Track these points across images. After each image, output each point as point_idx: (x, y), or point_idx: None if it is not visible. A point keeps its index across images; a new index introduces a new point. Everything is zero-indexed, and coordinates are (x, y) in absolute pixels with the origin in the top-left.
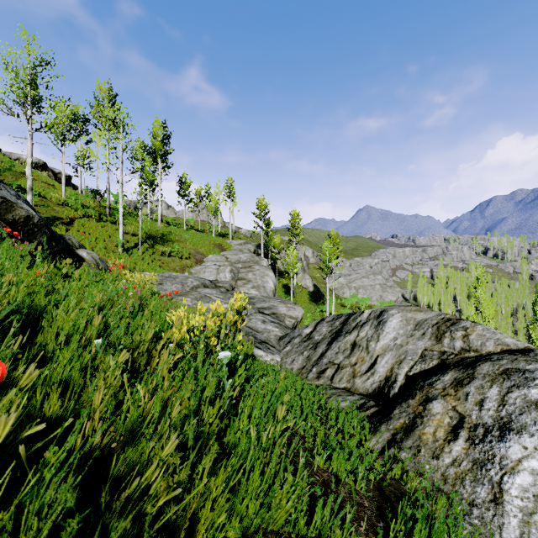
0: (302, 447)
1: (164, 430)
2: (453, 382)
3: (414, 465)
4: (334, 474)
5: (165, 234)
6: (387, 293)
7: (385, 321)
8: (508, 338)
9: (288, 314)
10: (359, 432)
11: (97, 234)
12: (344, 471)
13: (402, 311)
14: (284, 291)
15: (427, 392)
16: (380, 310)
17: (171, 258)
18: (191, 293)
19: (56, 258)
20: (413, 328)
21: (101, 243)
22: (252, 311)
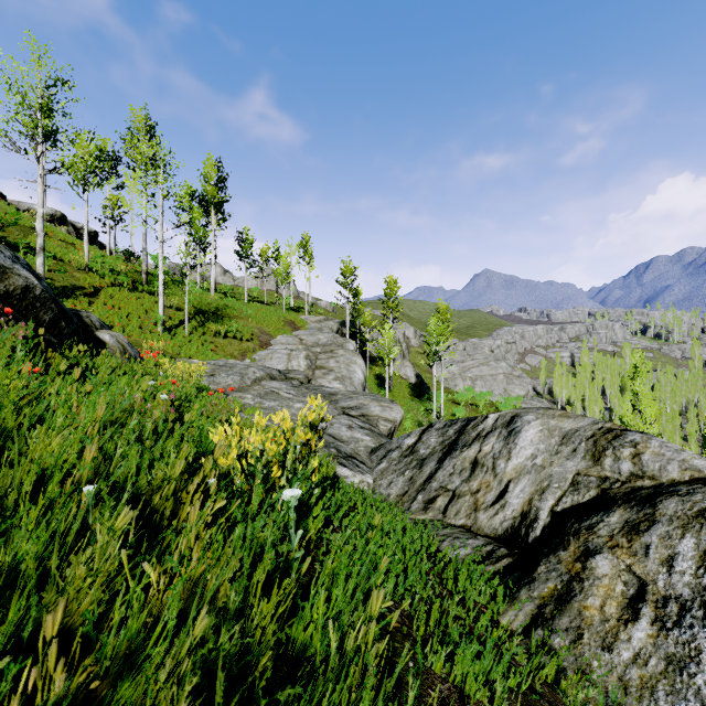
0: (407, 637)
1: (181, 656)
2: (624, 526)
3: (575, 659)
4: (457, 685)
5: (219, 309)
6: (513, 386)
7: (518, 431)
8: (698, 459)
9: (383, 416)
10: (488, 600)
11: (130, 309)
12: (473, 680)
13: (541, 417)
14: (377, 383)
15: (586, 540)
16: (510, 415)
17: (227, 340)
18: (252, 388)
19: (67, 343)
20: (558, 441)
21: (135, 320)
22: (334, 412)
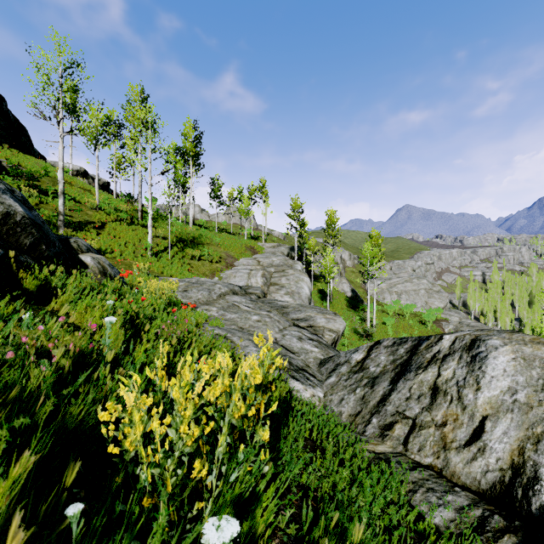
0: None
1: None
2: None
3: None
4: None
5: (195, 237)
6: (433, 299)
7: (484, 357)
8: None
9: (328, 327)
10: None
11: (128, 238)
12: None
13: (510, 342)
14: (320, 296)
15: None
16: (470, 338)
17: (200, 262)
18: (218, 302)
19: (47, 264)
20: (542, 374)
21: (130, 247)
22: (286, 324)
